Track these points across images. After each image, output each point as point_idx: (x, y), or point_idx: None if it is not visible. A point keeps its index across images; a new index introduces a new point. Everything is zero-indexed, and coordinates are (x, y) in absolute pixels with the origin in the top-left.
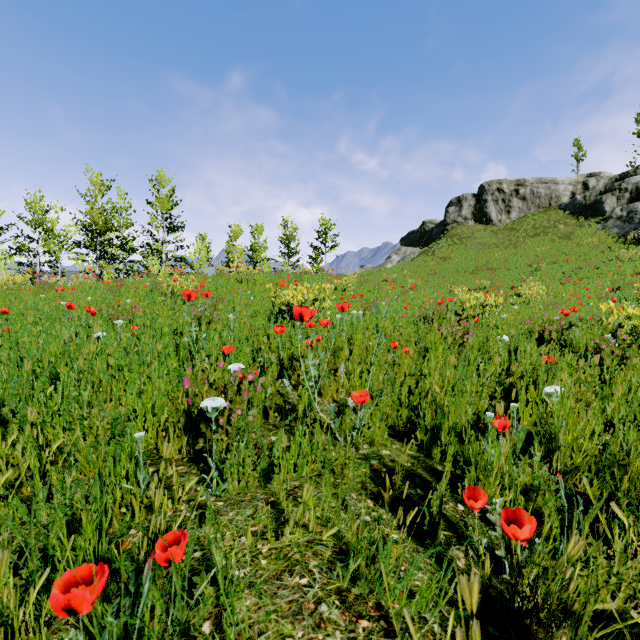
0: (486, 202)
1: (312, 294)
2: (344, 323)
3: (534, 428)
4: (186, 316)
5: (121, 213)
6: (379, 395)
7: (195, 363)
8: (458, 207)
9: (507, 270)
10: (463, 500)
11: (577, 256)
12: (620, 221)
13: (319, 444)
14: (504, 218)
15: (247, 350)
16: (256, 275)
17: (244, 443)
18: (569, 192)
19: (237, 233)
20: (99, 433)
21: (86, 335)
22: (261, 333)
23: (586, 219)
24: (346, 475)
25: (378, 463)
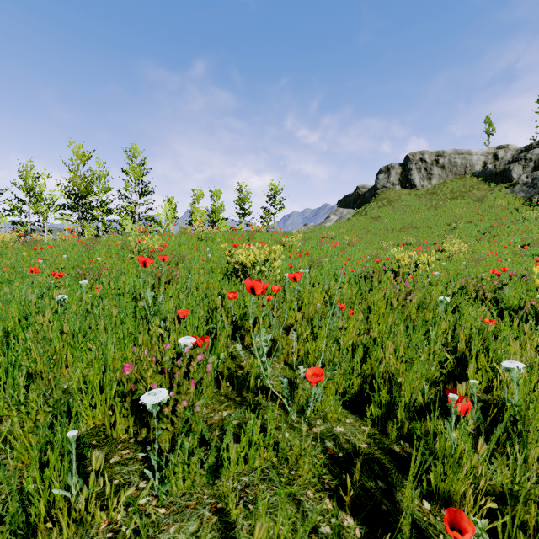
0: (411, 170)
1: (263, 254)
2: (296, 292)
3: (484, 396)
4: (141, 282)
5: (100, 180)
6: (332, 369)
7: (152, 325)
8: (387, 174)
9: (429, 228)
10: (428, 495)
11: (489, 216)
12: (526, 186)
13: (272, 432)
14: (426, 184)
15: (201, 313)
16: (214, 234)
17: (189, 440)
18: (481, 162)
19: (199, 196)
20: (38, 417)
21: (50, 297)
22: (216, 293)
23: (496, 185)
24: (301, 466)
25: (333, 445)
